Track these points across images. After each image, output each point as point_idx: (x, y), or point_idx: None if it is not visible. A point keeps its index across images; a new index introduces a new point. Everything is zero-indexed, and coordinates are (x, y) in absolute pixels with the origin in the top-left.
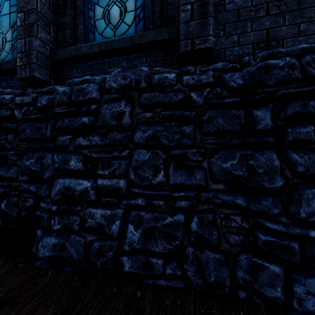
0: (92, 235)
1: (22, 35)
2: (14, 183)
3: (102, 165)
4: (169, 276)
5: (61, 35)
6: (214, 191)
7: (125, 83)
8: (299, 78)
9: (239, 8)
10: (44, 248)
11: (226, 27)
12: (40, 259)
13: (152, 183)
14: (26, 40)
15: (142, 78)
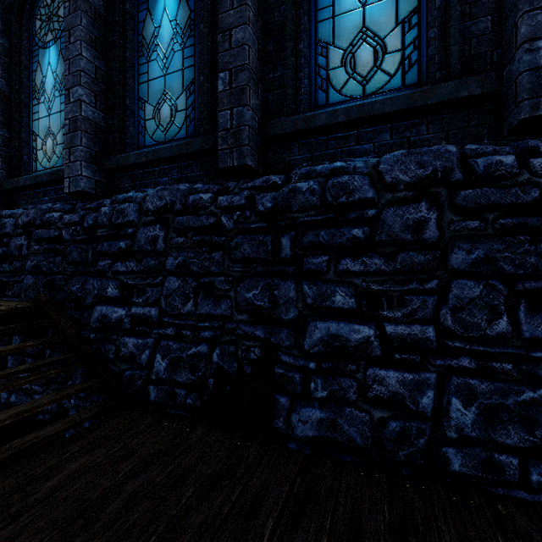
0: (381, 409)
1: (227, 105)
2: (229, 325)
3: (388, 303)
4: (539, 486)
5: (272, 97)
6: None
7: (425, 174)
8: None
9: None
10: (303, 424)
11: None
12: (290, 439)
13: (486, 334)
14: (233, 111)
15: (455, 166)
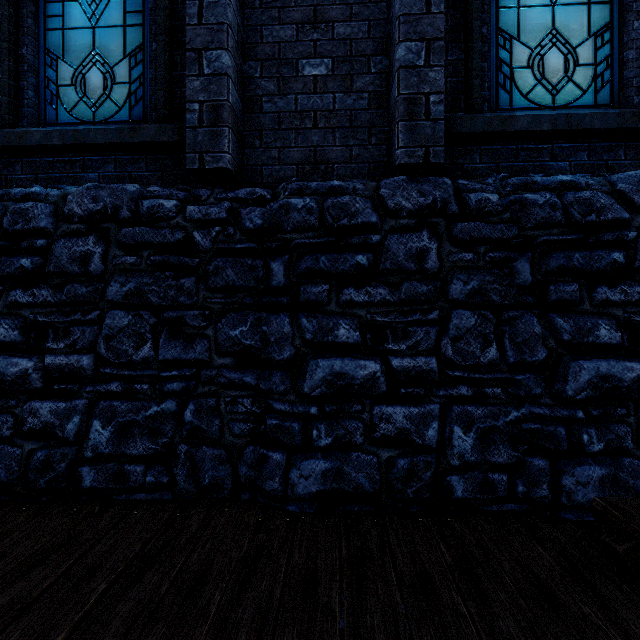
0: (34, 442)
1: None
2: None
3: (56, 334)
4: (150, 485)
5: None
6: (220, 367)
7: (96, 209)
8: (316, 226)
9: (280, 112)
10: None
11: (263, 136)
12: None
13: (133, 359)
14: None
15: (125, 204)
